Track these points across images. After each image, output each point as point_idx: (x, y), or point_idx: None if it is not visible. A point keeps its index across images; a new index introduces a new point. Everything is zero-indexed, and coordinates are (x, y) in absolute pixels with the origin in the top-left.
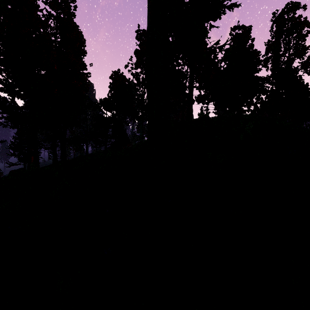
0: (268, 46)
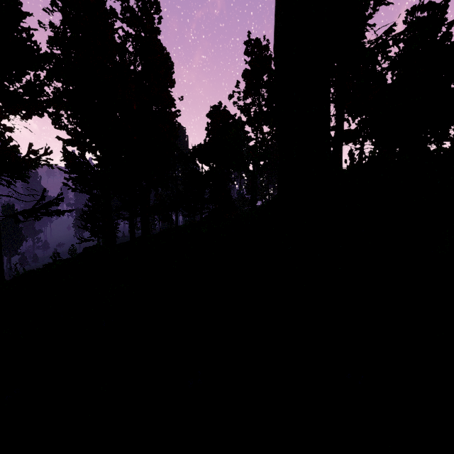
0: None
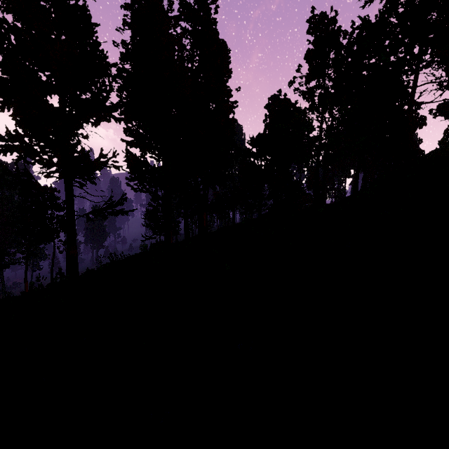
0: None
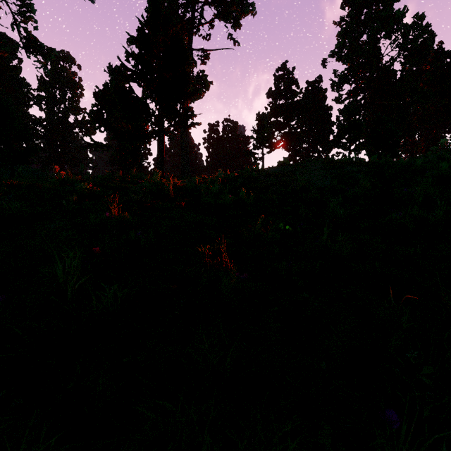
0: (41, 82)
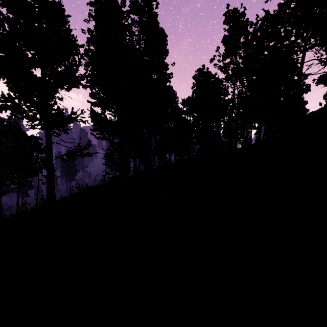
0: None
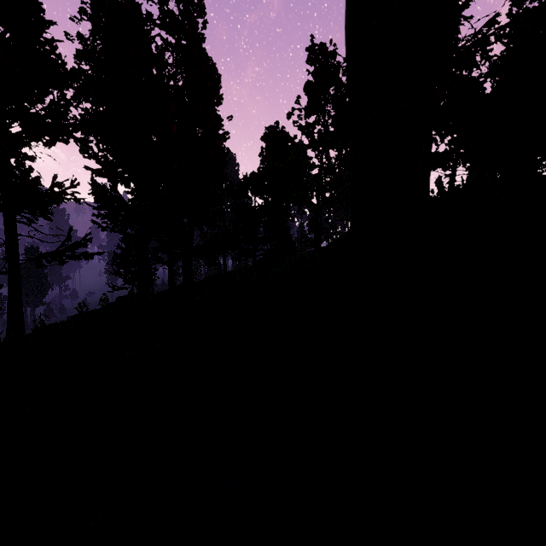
0: None
